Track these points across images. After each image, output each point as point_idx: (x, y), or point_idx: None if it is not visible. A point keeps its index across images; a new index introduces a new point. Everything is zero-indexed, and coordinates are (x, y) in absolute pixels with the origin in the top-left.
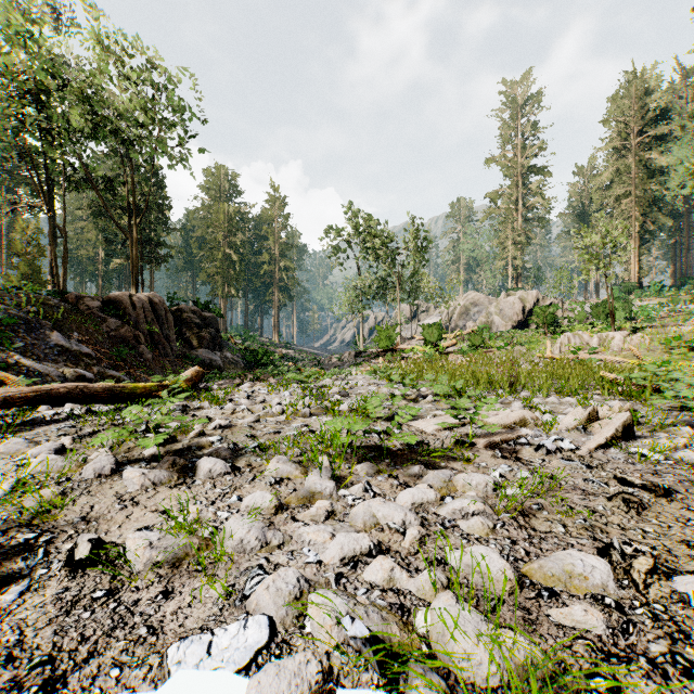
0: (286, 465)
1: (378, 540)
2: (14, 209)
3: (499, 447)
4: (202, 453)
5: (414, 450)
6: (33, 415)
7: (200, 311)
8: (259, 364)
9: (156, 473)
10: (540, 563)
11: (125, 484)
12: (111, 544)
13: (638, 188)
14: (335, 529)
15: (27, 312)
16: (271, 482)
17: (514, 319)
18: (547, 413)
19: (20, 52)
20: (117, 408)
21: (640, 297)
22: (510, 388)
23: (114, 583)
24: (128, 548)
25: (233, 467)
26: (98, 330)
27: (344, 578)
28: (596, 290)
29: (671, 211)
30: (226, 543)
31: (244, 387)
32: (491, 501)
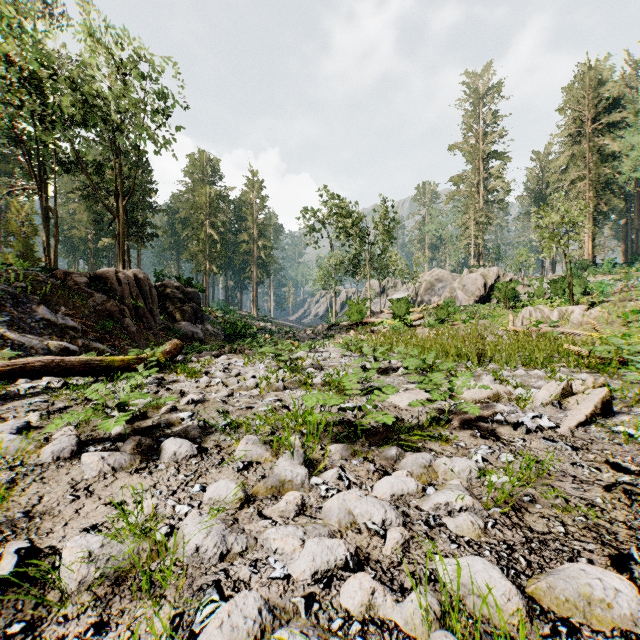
0: (256, 447)
1: (356, 545)
2: (10, 192)
3: (475, 424)
4: (170, 432)
5: (389, 428)
6: (10, 389)
7: (182, 287)
8: (238, 336)
9: (117, 457)
10: (549, 581)
11: (82, 469)
12: (47, 552)
13: (591, 171)
14: (306, 533)
15: (16, 288)
16: (239, 467)
17: (476, 294)
18: (519, 387)
19: (11, 42)
20: (95, 381)
21: (594, 274)
22: (478, 361)
23: (39, 610)
24: (63, 559)
25: (200, 449)
26: (84, 304)
27: (316, 602)
28: (552, 267)
29: (622, 194)
30: (180, 550)
31: (221, 359)
32: (477, 491)
